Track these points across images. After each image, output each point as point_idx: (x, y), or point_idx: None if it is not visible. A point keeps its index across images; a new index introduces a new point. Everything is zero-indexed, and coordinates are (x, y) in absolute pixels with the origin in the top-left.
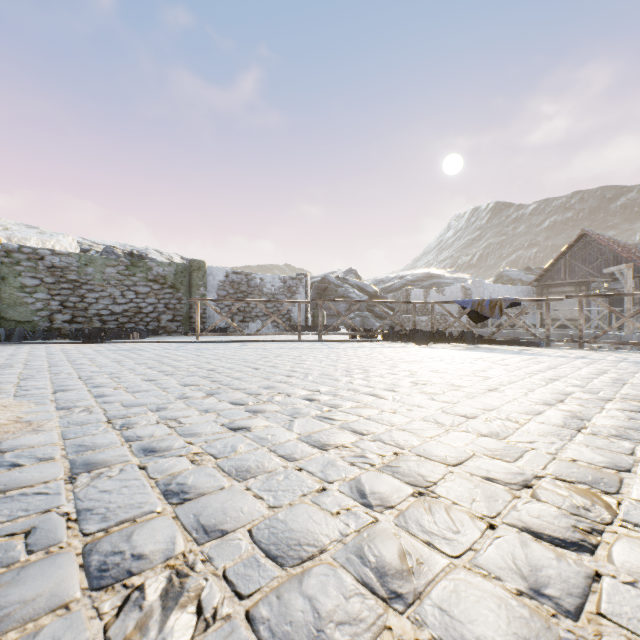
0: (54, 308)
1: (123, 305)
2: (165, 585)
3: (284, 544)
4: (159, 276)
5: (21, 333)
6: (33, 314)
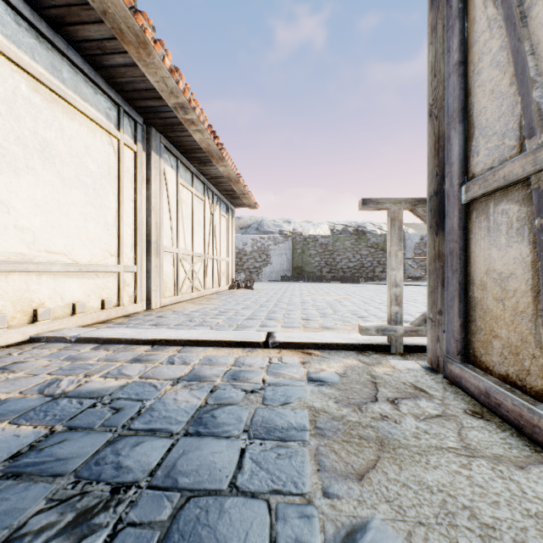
0: (322, 265)
1: (353, 262)
2: (385, 309)
3: (405, 310)
4: (374, 243)
5: (312, 277)
6: (314, 268)
